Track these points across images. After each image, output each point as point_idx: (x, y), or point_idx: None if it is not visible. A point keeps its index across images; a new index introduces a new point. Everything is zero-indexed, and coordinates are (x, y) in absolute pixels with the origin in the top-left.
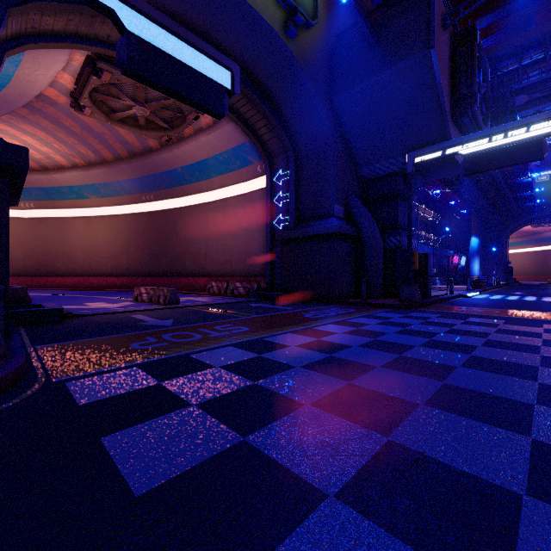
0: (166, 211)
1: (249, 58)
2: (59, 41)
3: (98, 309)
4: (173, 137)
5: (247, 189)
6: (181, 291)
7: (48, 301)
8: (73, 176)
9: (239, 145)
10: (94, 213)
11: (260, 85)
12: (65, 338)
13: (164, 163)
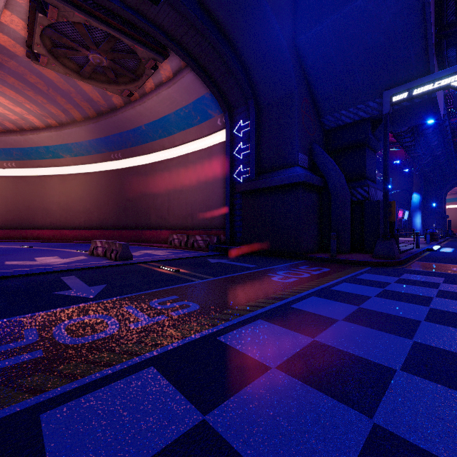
0: (133, 168)
1: None
2: None
3: (38, 266)
4: (134, 91)
5: (208, 144)
6: (145, 243)
7: (3, 255)
8: (47, 136)
9: (199, 98)
10: (69, 172)
11: (219, 25)
12: None
13: (128, 120)
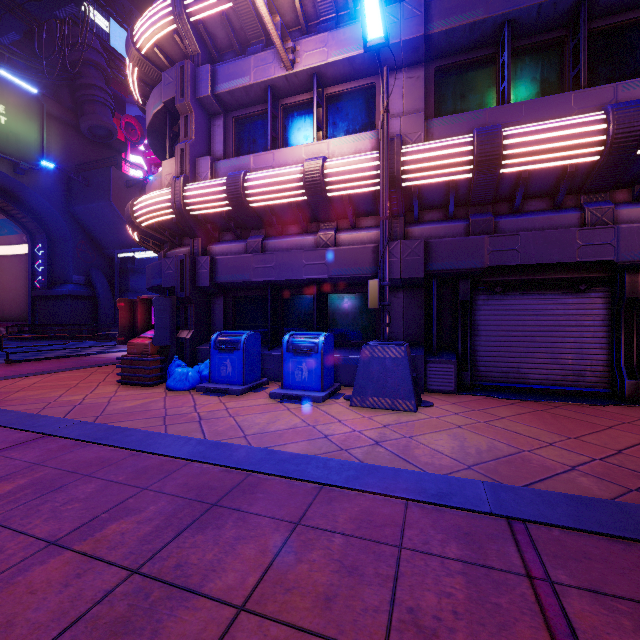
0: None
1: None
2: None
3: None
4: None
5: (20, 251)
6: None
7: None
8: None
9: (4, 219)
10: None
11: (7, 191)
12: None
13: None
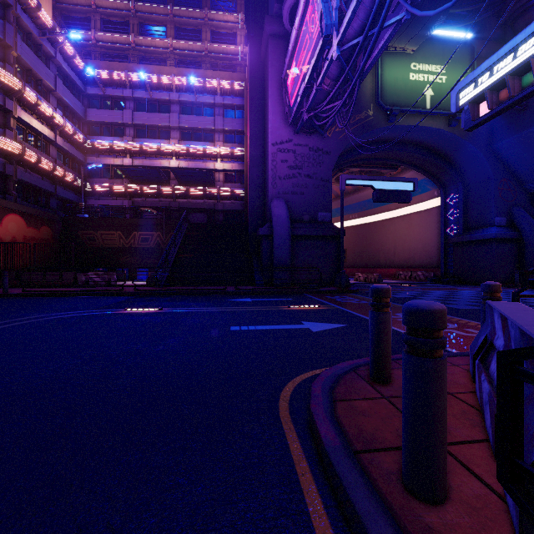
0: (365, 224)
1: (425, 141)
2: (333, 170)
3: None
4: None
5: (427, 206)
6: None
7: None
8: None
9: (420, 180)
10: None
11: (433, 150)
12: None
13: (366, 195)
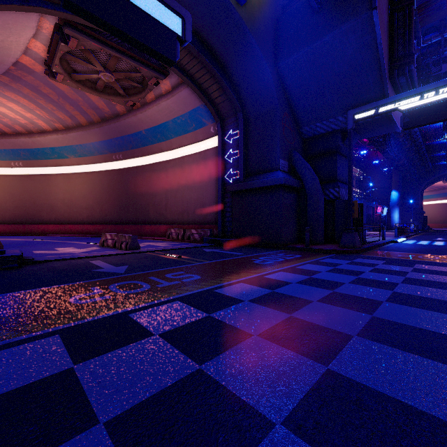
0: (133, 168)
1: (202, 25)
2: (24, 4)
3: (64, 254)
4: (137, 102)
5: (202, 148)
6: (145, 237)
7: (25, 246)
8: (54, 138)
9: (195, 109)
10: (72, 171)
11: (212, 52)
12: (7, 289)
13: (130, 126)
